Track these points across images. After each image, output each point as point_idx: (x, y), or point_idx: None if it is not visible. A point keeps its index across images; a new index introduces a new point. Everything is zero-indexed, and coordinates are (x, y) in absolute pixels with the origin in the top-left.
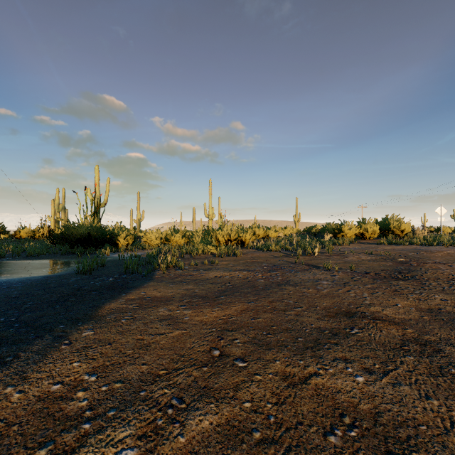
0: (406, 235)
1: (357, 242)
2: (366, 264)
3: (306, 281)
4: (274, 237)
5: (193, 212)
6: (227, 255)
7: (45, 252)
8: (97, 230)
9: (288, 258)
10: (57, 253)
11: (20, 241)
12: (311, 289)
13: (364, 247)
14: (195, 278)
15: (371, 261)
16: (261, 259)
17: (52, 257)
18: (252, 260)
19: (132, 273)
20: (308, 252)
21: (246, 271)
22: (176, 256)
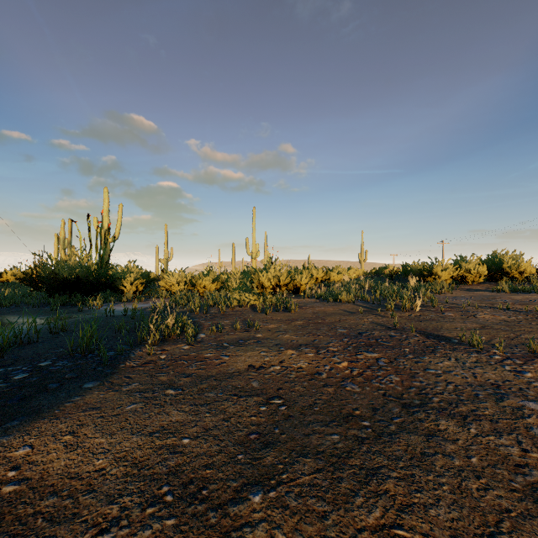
0: (526, 279)
1: (457, 288)
2: (533, 333)
3: (471, 396)
4: (337, 281)
5: (232, 250)
6: (274, 309)
7: (11, 303)
8: (88, 271)
9: (374, 316)
10: (30, 304)
11: (4, 286)
12: (532, 447)
13: (475, 295)
14: (206, 371)
15: (533, 326)
16: (329, 317)
17: (15, 310)
18: (315, 320)
19: (87, 353)
20: (405, 305)
21: (312, 350)
22: (195, 311)
